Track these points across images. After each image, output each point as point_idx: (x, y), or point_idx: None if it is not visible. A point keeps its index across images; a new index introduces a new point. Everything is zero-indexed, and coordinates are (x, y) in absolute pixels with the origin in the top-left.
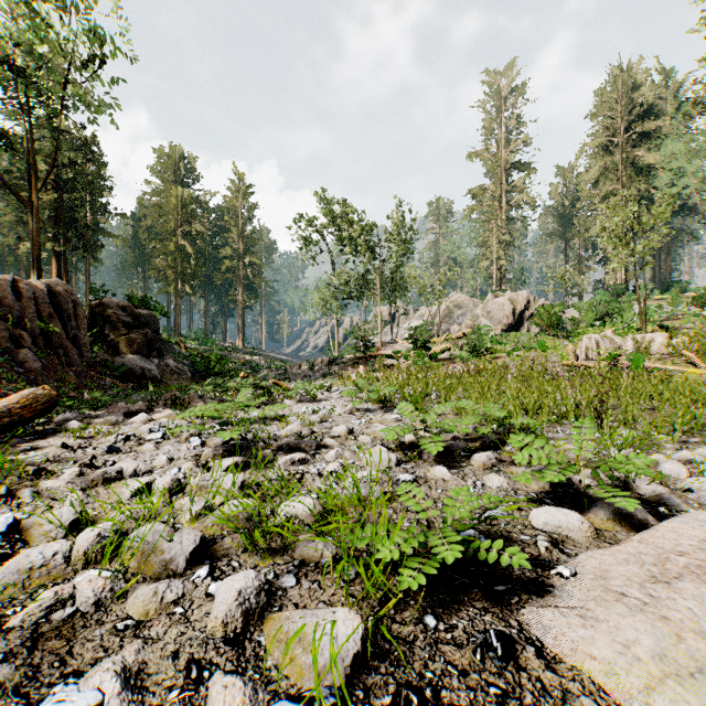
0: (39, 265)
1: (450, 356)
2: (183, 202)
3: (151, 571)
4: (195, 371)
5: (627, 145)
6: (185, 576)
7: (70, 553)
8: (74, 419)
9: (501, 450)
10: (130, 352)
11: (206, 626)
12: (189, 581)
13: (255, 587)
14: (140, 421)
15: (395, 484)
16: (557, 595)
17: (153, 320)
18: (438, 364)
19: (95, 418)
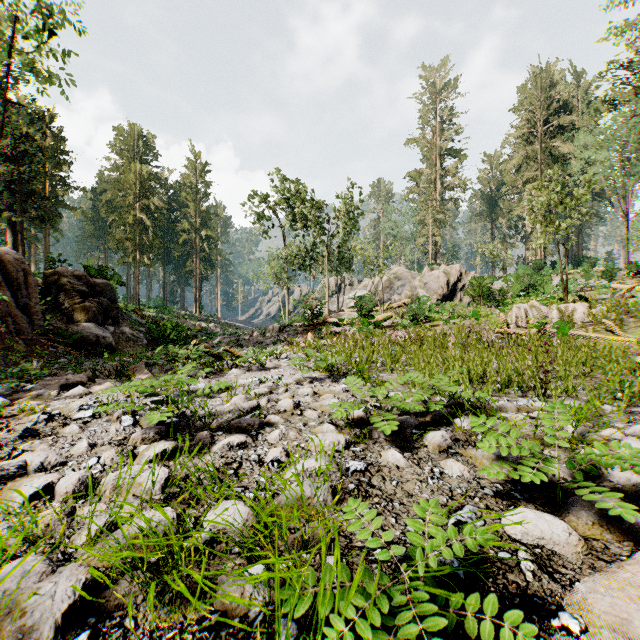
0: None
1: (392, 324)
2: (142, 177)
3: None
4: (151, 338)
5: (545, 136)
6: None
7: None
8: (4, 394)
9: (453, 426)
10: (85, 320)
11: None
12: None
13: None
14: (76, 395)
15: (344, 475)
16: None
17: (109, 289)
18: (381, 332)
19: (27, 392)
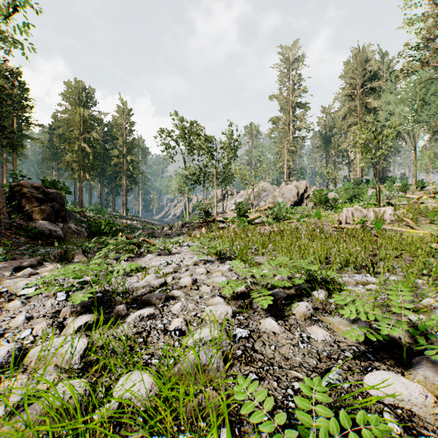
0: None
1: (260, 221)
2: (84, 118)
3: None
4: (91, 231)
5: (362, 95)
6: None
7: None
8: None
9: (311, 297)
10: (41, 219)
11: None
12: None
13: None
14: (25, 275)
15: (232, 341)
16: None
17: (60, 196)
18: (254, 227)
19: None
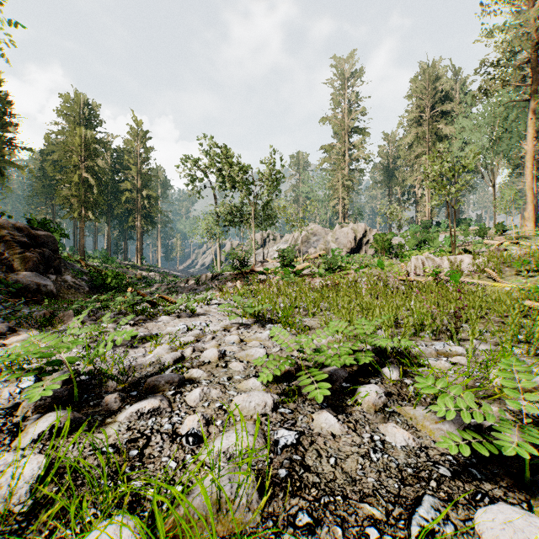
0: None
1: (310, 273)
2: (86, 141)
3: None
4: (93, 285)
5: (432, 119)
6: None
7: None
8: None
9: (381, 375)
10: (26, 269)
11: None
12: None
13: None
14: None
15: (273, 452)
16: None
17: (52, 240)
18: (302, 279)
19: None
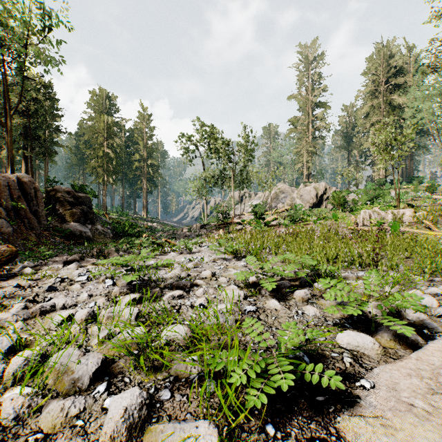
0: (12, 164)
1: (277, 223)
2: (108, 125)
3: (63, 388)
4: (115, 232)
5: (386, 92)
6: (89, 391)
7: (3, 373)
8: (29, 266)
9: (313, 287)
10: (72, 221)
11: (99, 437)
12: (90, 397)
13: (138, 403)
14: (74, 268)
15: (243, 313)
16: (363, 404)
17: (88, 200)
18: (270, 228)
19: (44, 265)
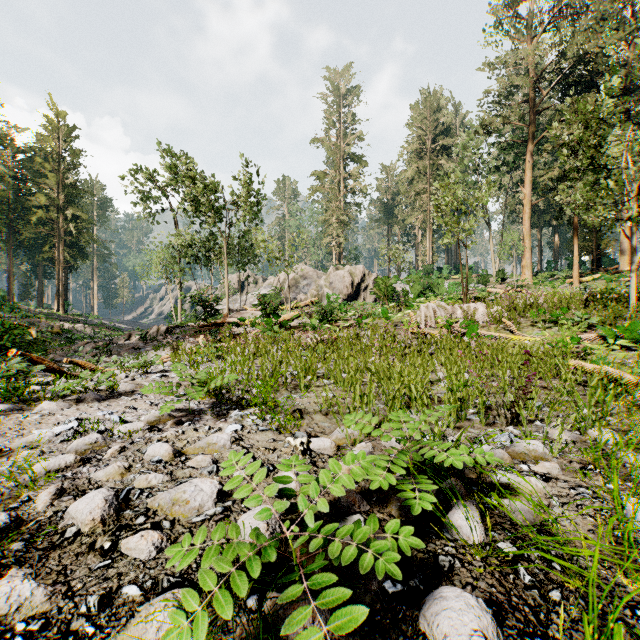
0: None
1: (300, 324)
2: None
3: None
4: None
5: (433, 154)
6: None
7: None
8: None
9: (448, 531)
10: None
11: None
12: None
13: None
14: None
15: None
16: None
17: None
18: (289, 333)
19: None
